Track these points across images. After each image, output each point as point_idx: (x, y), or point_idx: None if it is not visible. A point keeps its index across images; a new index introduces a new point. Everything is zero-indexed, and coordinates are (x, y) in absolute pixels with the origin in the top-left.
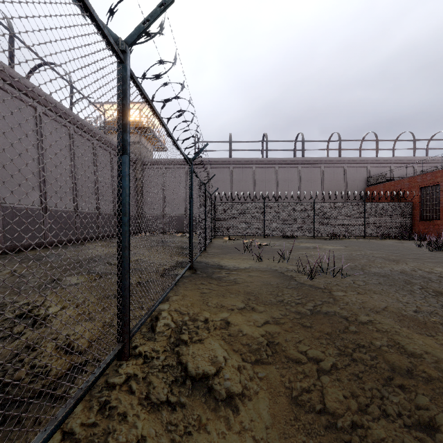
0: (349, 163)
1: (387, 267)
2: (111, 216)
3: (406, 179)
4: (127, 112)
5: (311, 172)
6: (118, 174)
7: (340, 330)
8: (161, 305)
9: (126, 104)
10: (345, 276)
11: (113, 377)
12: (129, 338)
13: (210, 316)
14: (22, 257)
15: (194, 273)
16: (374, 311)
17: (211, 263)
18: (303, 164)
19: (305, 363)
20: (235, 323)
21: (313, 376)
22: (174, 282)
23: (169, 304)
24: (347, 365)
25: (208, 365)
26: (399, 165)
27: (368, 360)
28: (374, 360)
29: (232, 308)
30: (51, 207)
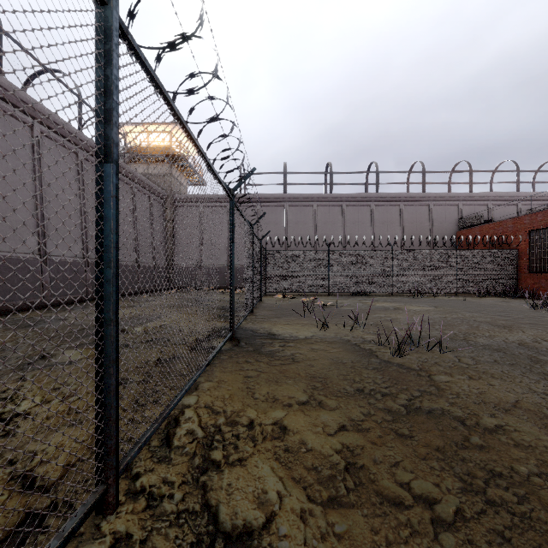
0: (435, 200)
1: (498, 337)
2: (132, 267)
3: (510, 220)
4: (111, 89)
5: (387, 212)
6: (97, 196)
7: (458, 443)
8: (185, 398)
9: (110, 75)
10: (446, 351)
11: (89, 542)
12: (116, 475)
13: (256, 417)
14: (9, 321)
15: (236, 345)
16: (502, 409)
17: (260, 330)
18: (377, 201)
19: (410, 507)
20: (295, 429)
21: (427, 534)
22: (206, 361)
23: (198, 396)
24: (480, 513)
25: (253, 508)
26: (499, 202)
27: (515, 503)
28: (524, 505)
29: (290, 403)
30: (53, 255)
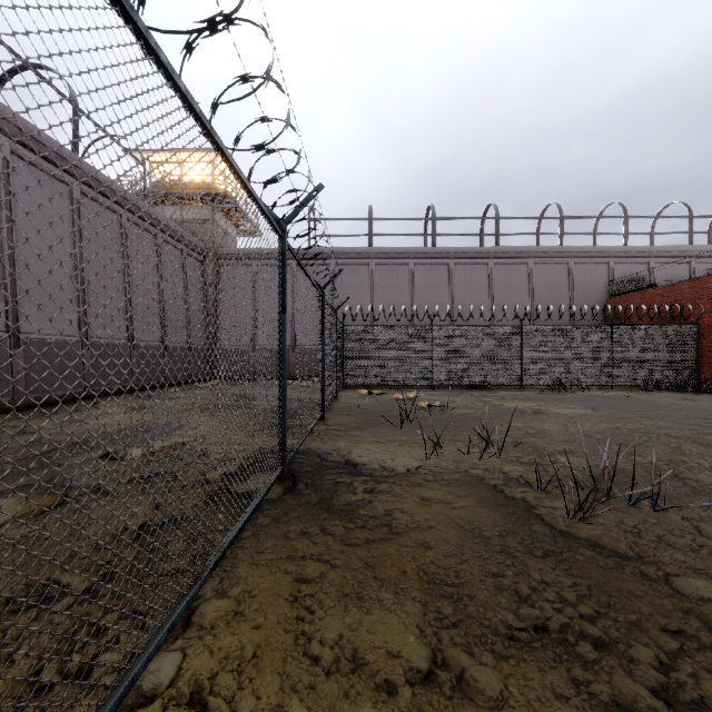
0: (577, 257)
1: None
2: (156, 349)
3: (686, 283)
4: None
5: (511, 273)
6: None
7: None
8: (153, 663)
9: None
10: (665, 508)
11: None
12: None
13: None
14: None
15: (289, 489)
16: None
17: (332, 455)
18: (497, 258)
19: None
20: None
21: None
22: (214, 556)
23: (183, 653)
24: None
25: None
26: (665, 259)
27: None
28: None
29: (391, 680)
30: (30, 333)
